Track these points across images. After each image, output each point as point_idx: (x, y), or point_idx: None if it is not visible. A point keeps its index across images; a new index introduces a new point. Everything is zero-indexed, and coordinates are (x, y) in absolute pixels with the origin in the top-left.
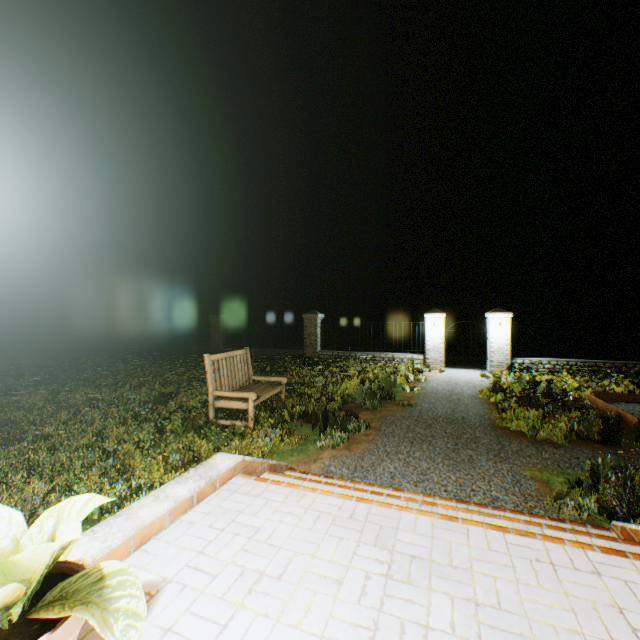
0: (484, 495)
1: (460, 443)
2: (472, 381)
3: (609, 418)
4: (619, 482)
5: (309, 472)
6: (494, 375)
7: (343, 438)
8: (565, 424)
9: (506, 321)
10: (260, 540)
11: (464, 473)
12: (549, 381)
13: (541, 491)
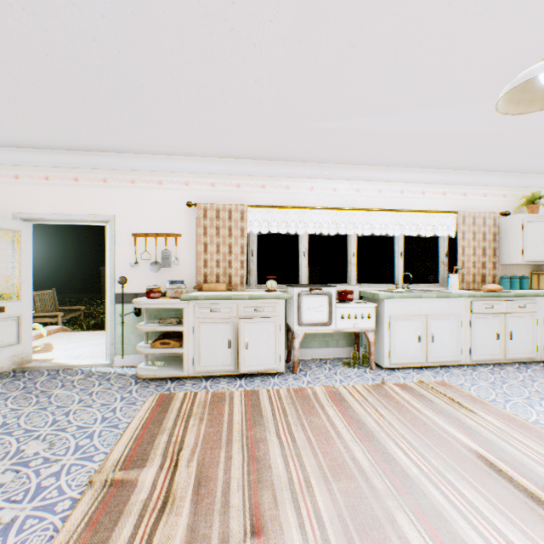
0: None
1: None
2: None
3: None
4: None
5: None
6: None
7: None
8: None
9: None
10: (74, 338)
11: None
12: None
13: None
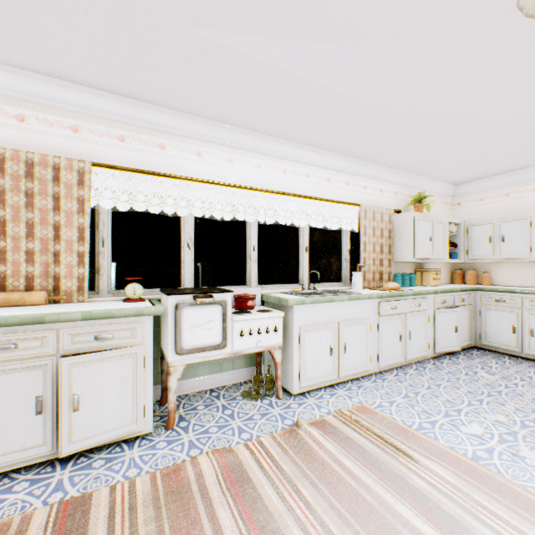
0: None
1: None
2: None
3: None
4: None
5: None
6: None
7: None
8: None
9: (113, 268)
10: None
11: None
12: None
13: None
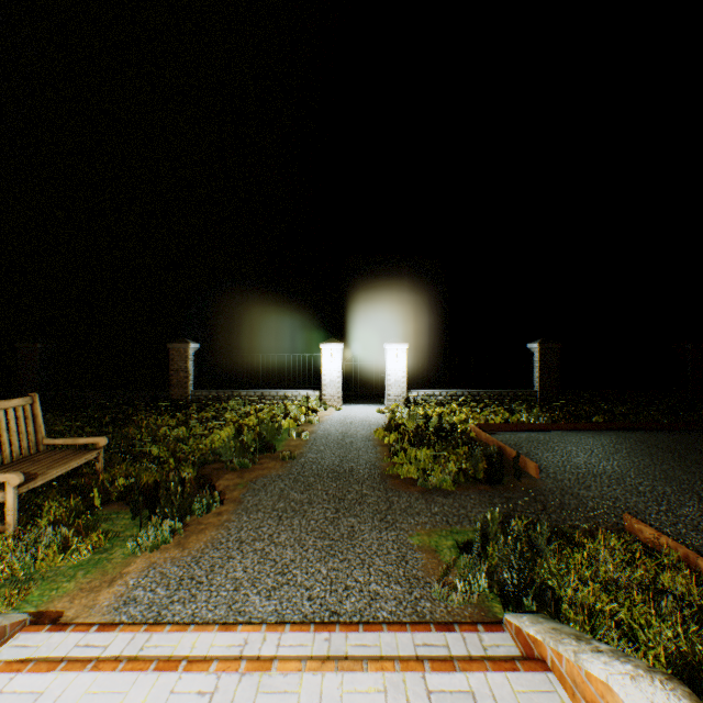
0: (361, 594)
1: (343, 508)
2: (369, 419)
3: (493, 455)
4: (509, 547)
5: (71, 624)
6: (391, 410)
7: (180, 526)
8: (454, 464)
9: (403, 352)
10: None
11: (340, 559)
12: (441, 415)
13: (429, 567)
